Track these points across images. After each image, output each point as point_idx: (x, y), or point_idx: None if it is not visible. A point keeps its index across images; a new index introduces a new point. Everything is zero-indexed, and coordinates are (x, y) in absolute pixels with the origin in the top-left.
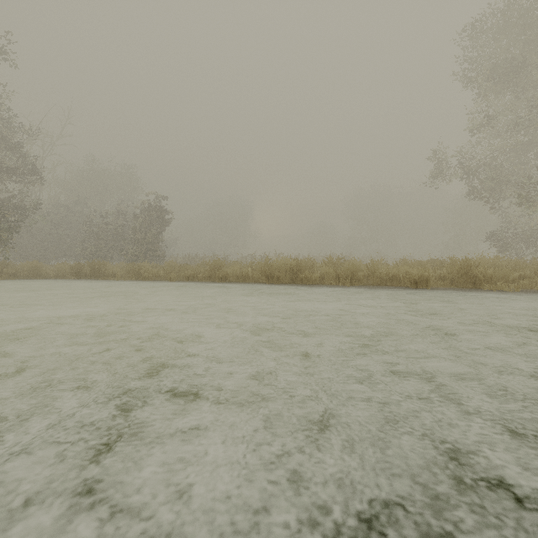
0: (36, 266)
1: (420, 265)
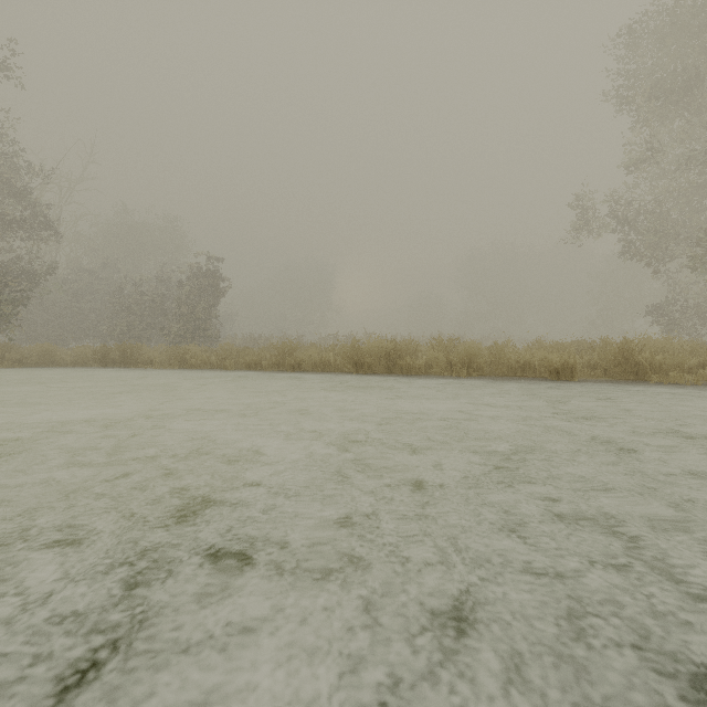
0: (49, 350)
1: (562, 348)
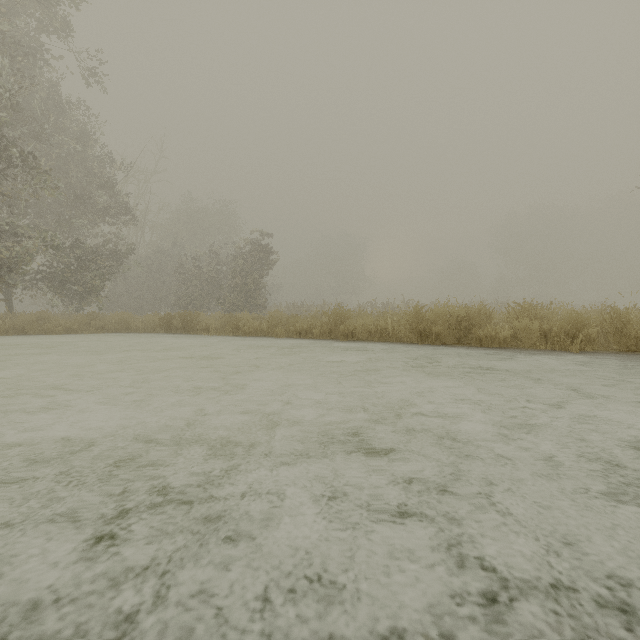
0: (125, 318)
1: None
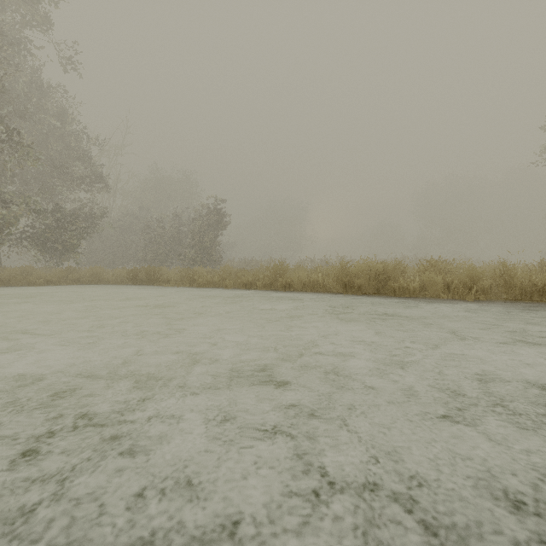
0: (97, 272)
1: None
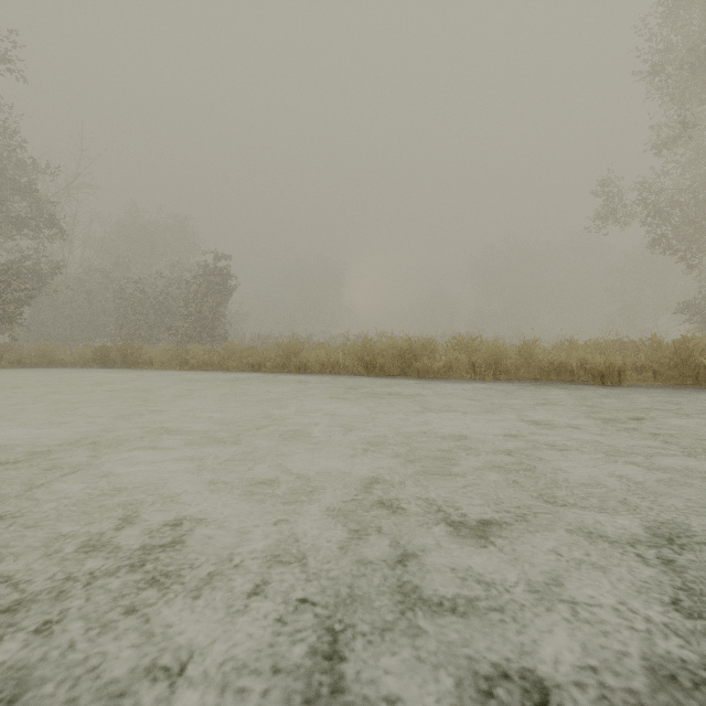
0: (48, 350)
1: (599, 348)
